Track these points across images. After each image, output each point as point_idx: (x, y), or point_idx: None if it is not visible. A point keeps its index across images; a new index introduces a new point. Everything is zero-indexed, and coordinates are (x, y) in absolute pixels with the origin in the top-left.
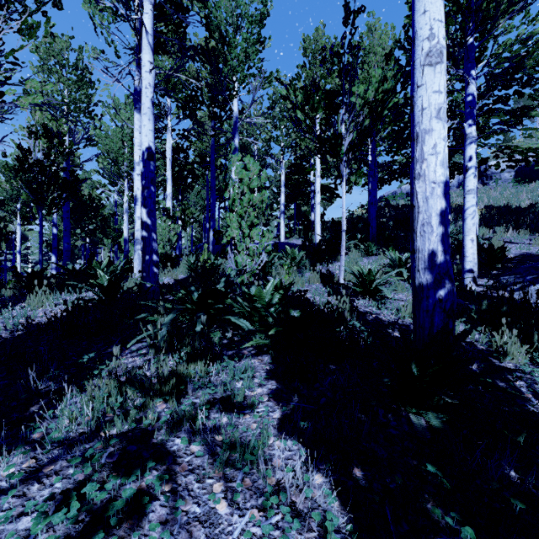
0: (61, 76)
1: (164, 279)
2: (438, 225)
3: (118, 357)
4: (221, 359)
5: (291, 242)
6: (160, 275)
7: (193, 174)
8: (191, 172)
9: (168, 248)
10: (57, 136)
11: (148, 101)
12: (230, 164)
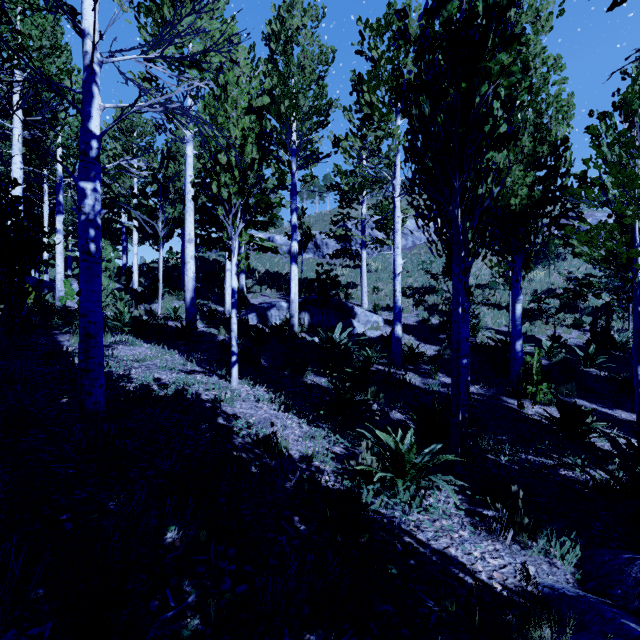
0: None
1: None
2: (192, 290)
3: (56, 337)
4: (112, 335)
5: None
6: None
7: None
8: None
9: None
10: None
11: (20, 188)
12: None
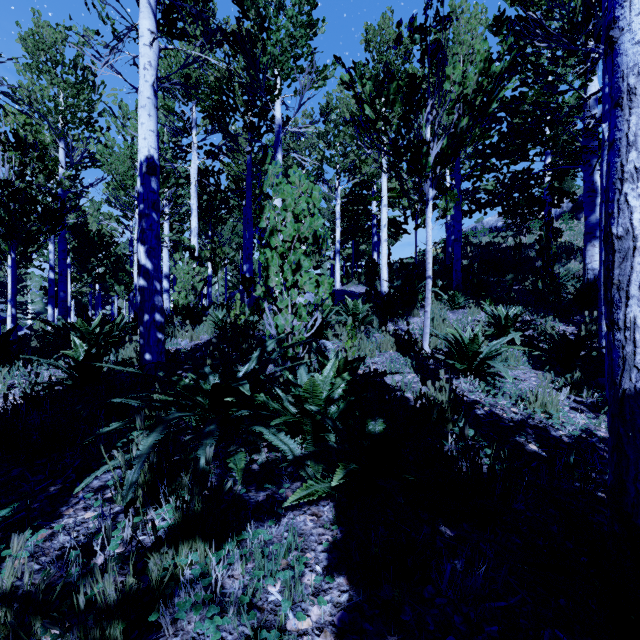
0: (55, 76)
1: (181, 341)
2: None
3: (60, 509)
4: (244, 521)
5: (349, 289)
6: (176, 336)
7: (226, 204)
8: (224, 201)
9: (192, 297)
10: (33, 148)
11: (148, 88)
12: (267, 180)
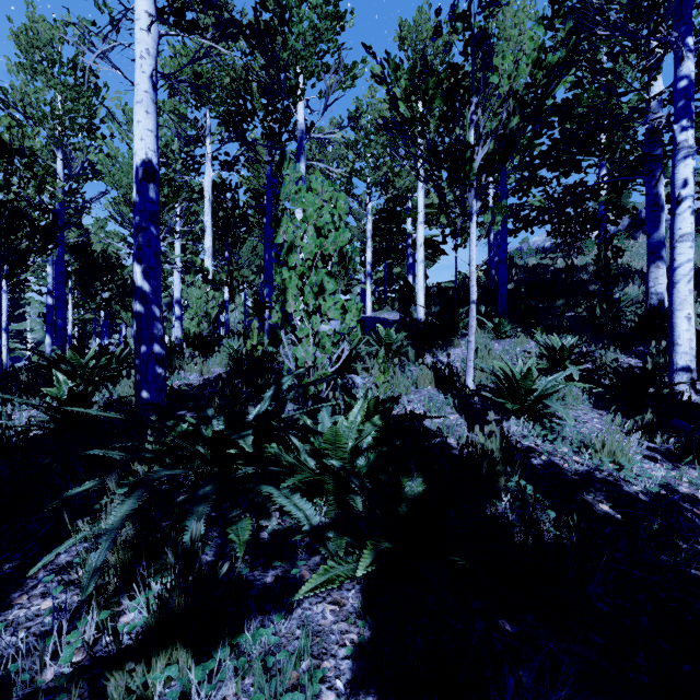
0: (51, 77)
1: (190, 375)
2: None
3: (11, 596)
4: (243, 615)
5: (382, 316)
6: (185, 369)
7: (244, 222)
8: (242, 219)
9: (206, 325)
10: (20, 154)
11: (145, 80)
12: (285, 187)
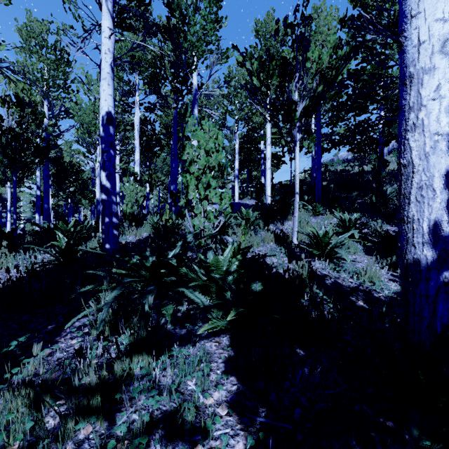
0: (41, 55)
1: (129, 237)
2: (441, 188)
3: (55, 339)
4: (172, 344)
5: (244, 202)
6: (125, 234)
7: (159, 143)
8: (157, 141)
9: (136, 207)
10: (29, 105)
11: (107, 66)
12: (187, 128)
